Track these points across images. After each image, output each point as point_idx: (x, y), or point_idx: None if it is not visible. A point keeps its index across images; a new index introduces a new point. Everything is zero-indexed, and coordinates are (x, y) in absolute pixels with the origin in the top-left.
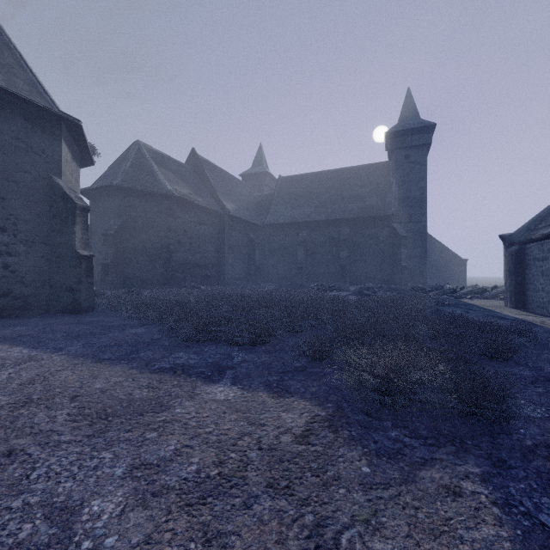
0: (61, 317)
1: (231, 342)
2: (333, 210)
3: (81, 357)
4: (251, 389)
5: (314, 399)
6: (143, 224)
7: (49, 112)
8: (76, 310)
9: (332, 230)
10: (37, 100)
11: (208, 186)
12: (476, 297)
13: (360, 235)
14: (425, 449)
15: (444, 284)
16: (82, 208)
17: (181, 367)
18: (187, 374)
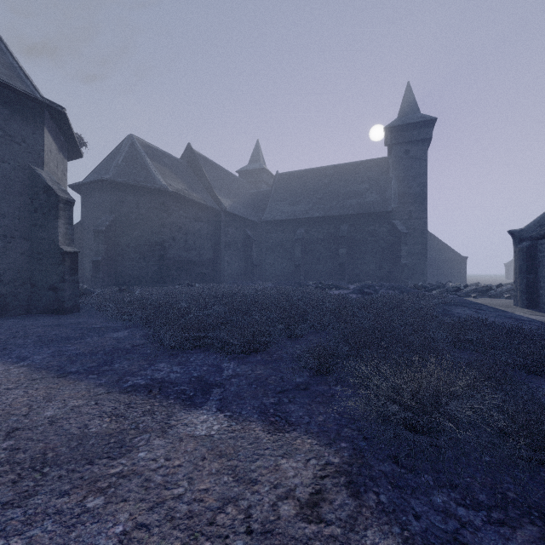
0: (41, 318)
1: (222, 349)
2: (331, 206)
3: (43, 370)
4: (241, 418)
5: (322, 434)
6: (136, 220)
7: (29, 97)
8: (58, 310)
9: (330, 227)
10: (17, 85)
11: (204, 181)
12: (481, 296)
13: (359, 232)
14: (495, 533)
15: (444, 281)
16: (66, 201)
17: (159, 384)
18: (165, 394)
